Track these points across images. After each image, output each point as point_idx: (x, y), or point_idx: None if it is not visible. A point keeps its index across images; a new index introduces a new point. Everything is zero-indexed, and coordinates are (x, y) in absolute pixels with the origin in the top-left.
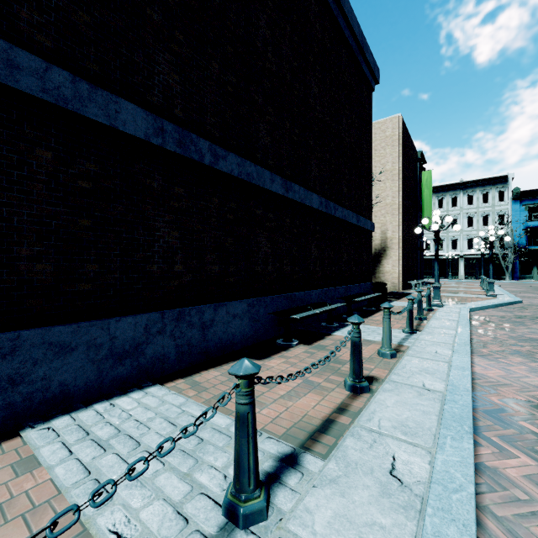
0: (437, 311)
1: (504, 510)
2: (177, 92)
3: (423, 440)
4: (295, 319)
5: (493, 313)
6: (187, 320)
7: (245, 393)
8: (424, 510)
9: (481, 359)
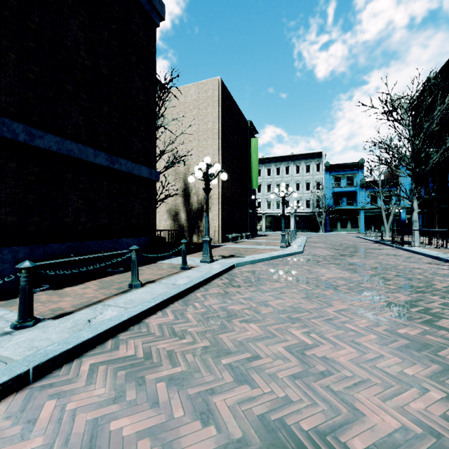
0: (191, 269)
1: None
2: None
3: None
4: None
5: (258, 267)
6: None
7: None
8: None
9: (6, 408)
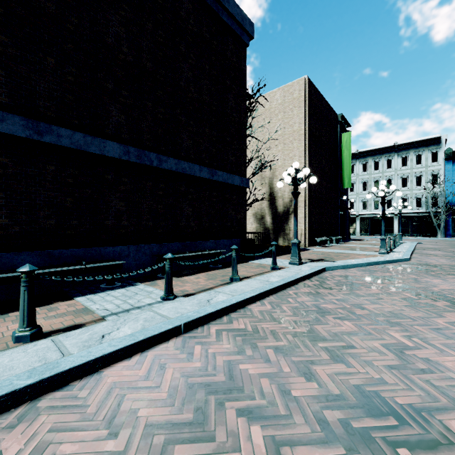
0: (281, 270)
1: None
2: None
3: None
4: None
5: (351, 272)
6: None
7: None
8: None
9: (174, 344)
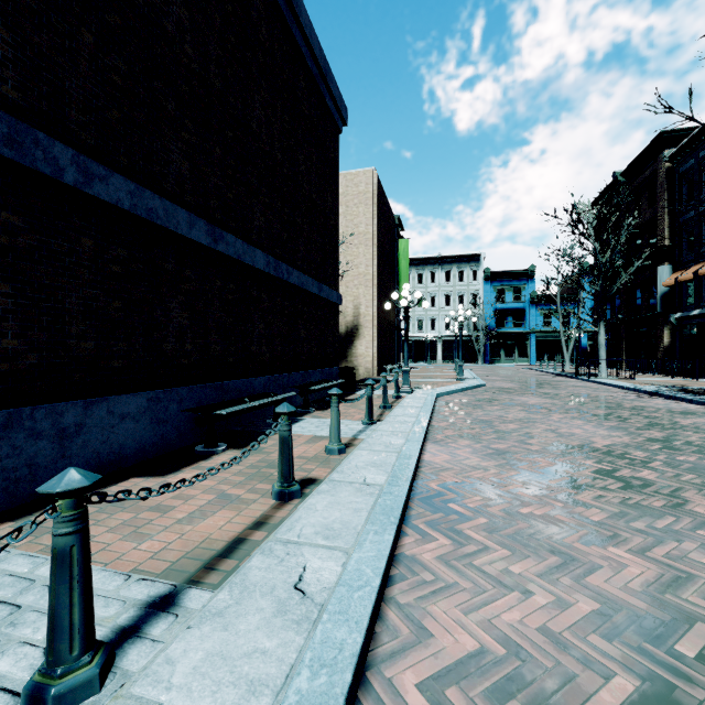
0: (405, 398)
1: (409, 596)
2: (7, 58)
3: (344, 541)
4: (223, 416)
5: (459, 397)
6: (28, 427)
7: (68, 519)
8: (320, 618)
9: (433, 445)
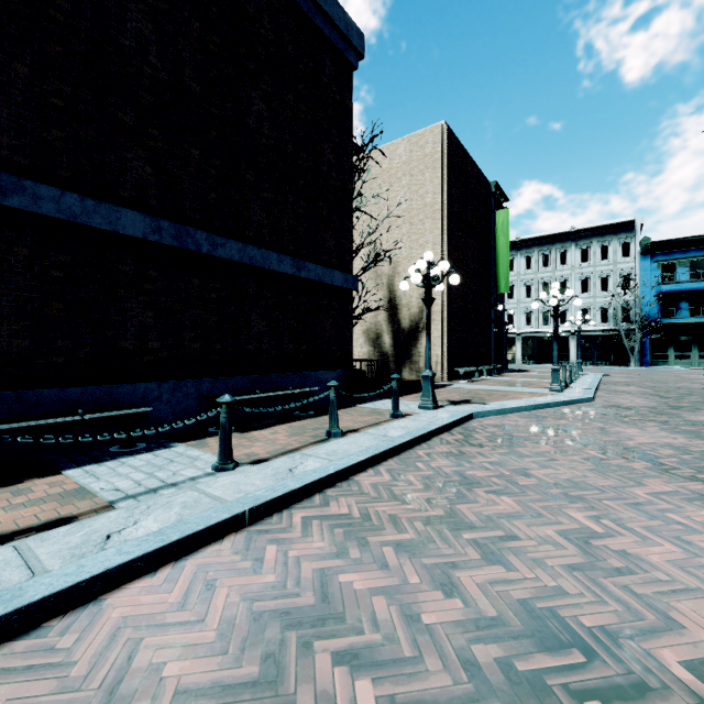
0: (405, 418)
1: None
2: None
3: None
4: None
5: (511, 420)
6: None
7: None
8: None
9: (232, 545)
